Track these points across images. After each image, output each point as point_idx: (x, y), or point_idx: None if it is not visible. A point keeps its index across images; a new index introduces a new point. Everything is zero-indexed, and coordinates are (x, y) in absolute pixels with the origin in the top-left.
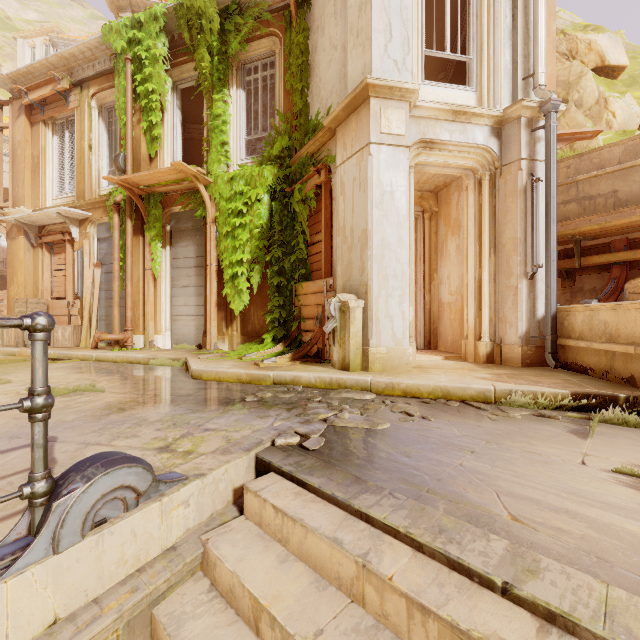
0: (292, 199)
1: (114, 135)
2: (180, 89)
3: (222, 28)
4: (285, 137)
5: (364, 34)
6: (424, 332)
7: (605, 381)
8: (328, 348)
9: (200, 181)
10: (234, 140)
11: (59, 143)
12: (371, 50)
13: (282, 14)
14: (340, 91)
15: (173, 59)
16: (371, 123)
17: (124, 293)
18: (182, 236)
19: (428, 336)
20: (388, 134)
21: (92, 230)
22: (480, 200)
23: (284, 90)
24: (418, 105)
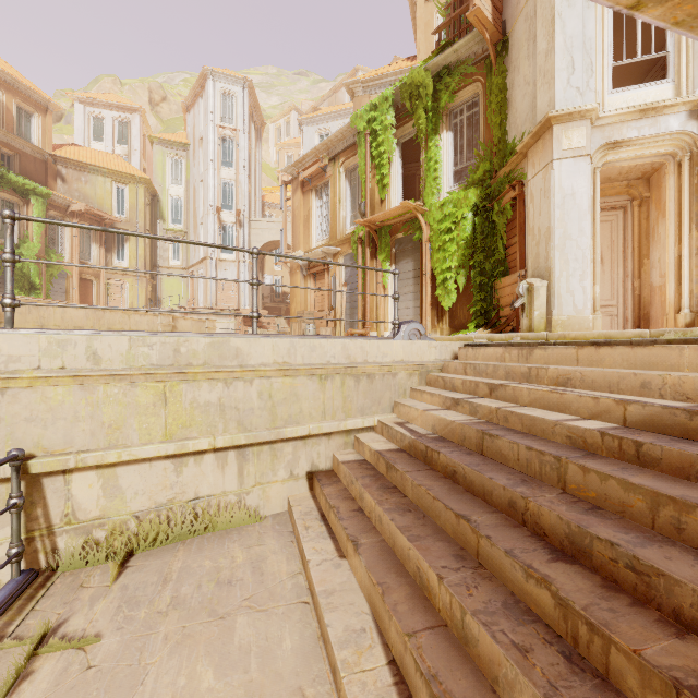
0: (492, 212)
1: (354, 189)
2: (401, 143)
3: (434, 90)
4: (486, 163)
5: (549, 75)
6: (633, 319)
7: None
8: (521, 326)
9: (418, 212)
10: (444, 174)
11: (319, 203)
12: (554, 87)
13: (484, 62)
14: (532, 119)
15: (397, 123)
16: (553, 145)
17: (362, 303)
18: (403, 256)
19: (637, 322)
20: (569, 149)
21: (341, 260)
22: (680, 181)
23: (485, 124)
24: (601, 116)
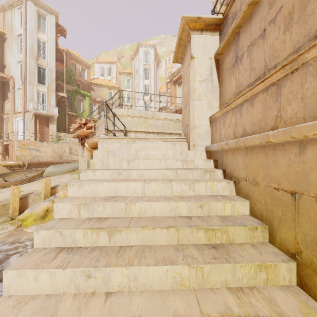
0: None
1: None
2: None
3: None
4: None
5: None
6: None
7: None
8: None
9: None
10: None
11: (179, 88)
12: None
13: None
14: None
15: None
16: None
17: None
18: None
19: None
20: None
21: None
22: None
23: None
24: None
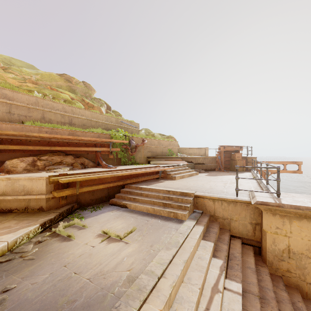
0: None
1: None
2: None
3: None
4: None
5: None
6: None
7: (27, 213)
8: None
9: None
10: None
11: None
12: None
13: None
14: None
15: None
16: None
17: None
18: None
19: None
20: None
21: None
22: None
23: None
24: None
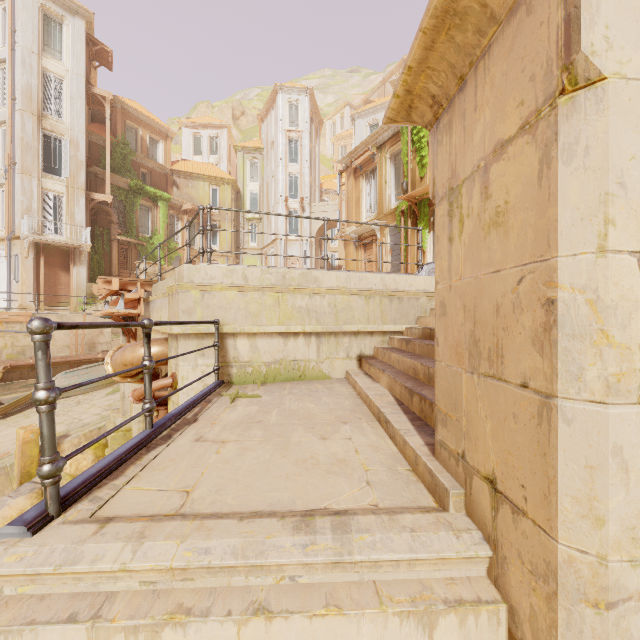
0: None
1: (398, 170)
2: None
3: None
4: None
5: None
6: None
7: None
8: None
9: None
10: None
11: (368, 185)
12: None
13: None
14: None
15: None
16: None
17: (404, 266)
18: None
19: None
20: None
21: (386, 231)
22: None
23: None
24: None
